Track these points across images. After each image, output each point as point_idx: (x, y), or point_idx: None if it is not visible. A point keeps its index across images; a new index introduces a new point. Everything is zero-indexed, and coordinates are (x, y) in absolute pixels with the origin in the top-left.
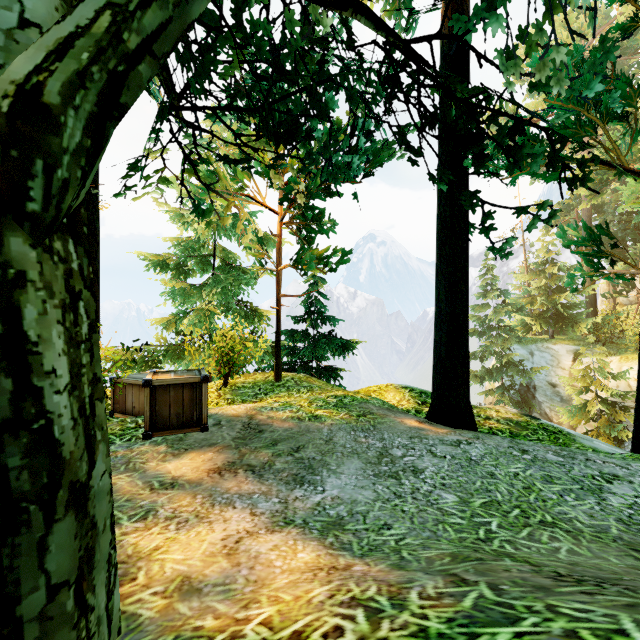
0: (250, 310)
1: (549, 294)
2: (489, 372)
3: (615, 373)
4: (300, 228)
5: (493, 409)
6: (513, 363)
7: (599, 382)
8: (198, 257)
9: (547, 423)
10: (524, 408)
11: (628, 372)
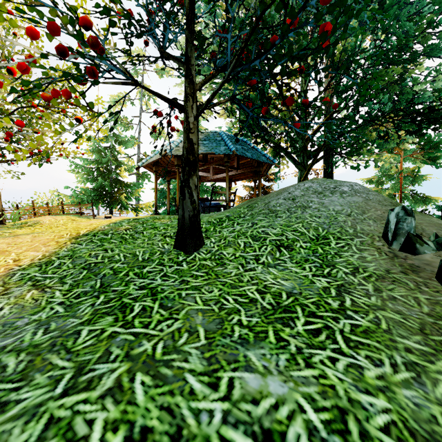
0: (421, 198)
1: None
2: None
3: None
4: (422, 154)
5: None
6: None
7: None
8: (386, 175)
9: None
10: None
11: None
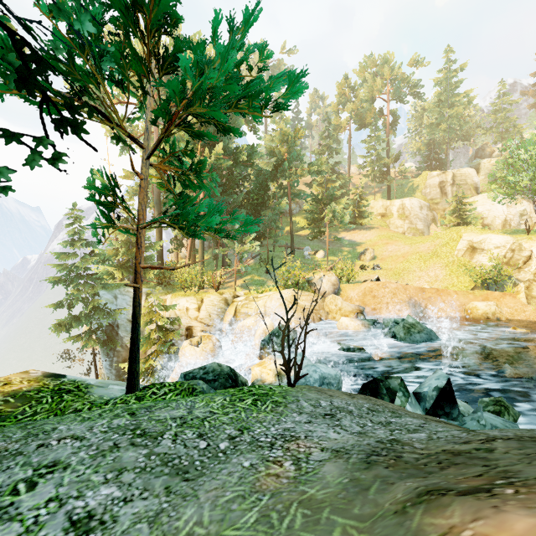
0: None
1: (130, 247)
2: (76, 319)
3: (168, 307)
4: None
5: (3, 382)
6: (100, 307)
7: (158, 315)
8: None
9: (71, 379)
10: (110, 345)
11: (175, 305)
